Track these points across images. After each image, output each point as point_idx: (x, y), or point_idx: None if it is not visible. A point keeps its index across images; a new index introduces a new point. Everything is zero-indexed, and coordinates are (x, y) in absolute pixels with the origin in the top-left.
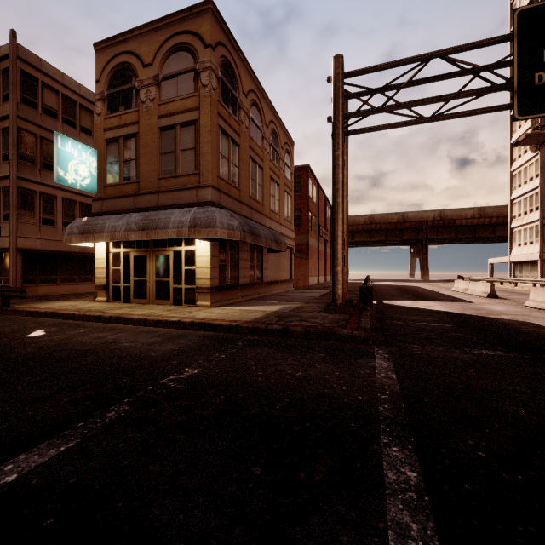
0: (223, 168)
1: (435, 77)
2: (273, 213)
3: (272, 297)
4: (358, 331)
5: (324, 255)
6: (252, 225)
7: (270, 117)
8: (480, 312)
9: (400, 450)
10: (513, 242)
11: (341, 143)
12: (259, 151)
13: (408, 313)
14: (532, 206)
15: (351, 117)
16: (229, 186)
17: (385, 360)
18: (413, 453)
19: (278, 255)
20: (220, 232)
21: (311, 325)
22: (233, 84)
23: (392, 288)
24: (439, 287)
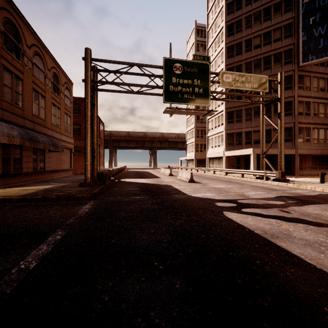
0: (6, 93)
1: (138, 74)
2: (55, 126)
3: (51, 180)
4: (87, 194)
5: (99, 153)
6: (32, 134)
7: (52, 65)
8: (157, 182)
9: (62, 232)
10: (187, 150)
11: (89, 95)
12: (41, 85)
13: (126, 185)
14: (193, 135)
15: (96, 83)
16: (13, 107)
17: (90, 205)
18: (66, 232)
19: (59, 153)
20: (1, 138)
21: (63, 194)
22: (17, 38)
23: (134, 172)
24: (157, 171)
